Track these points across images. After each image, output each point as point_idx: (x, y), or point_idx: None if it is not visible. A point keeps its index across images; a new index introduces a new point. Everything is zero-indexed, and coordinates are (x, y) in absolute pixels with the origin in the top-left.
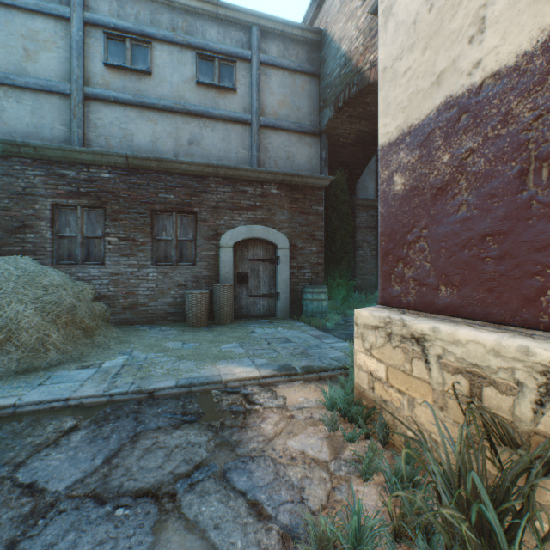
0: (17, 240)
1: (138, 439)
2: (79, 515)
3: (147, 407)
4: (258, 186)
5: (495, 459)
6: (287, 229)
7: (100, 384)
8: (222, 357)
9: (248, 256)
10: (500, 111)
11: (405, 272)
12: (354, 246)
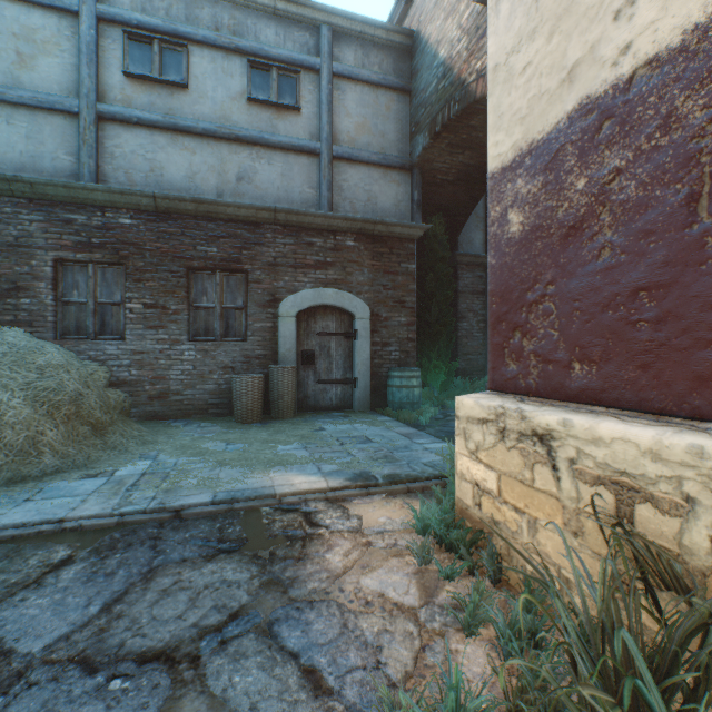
0: (7, 306)
1: (154, 576)
2: (57, 689)
3: (171, 531)
4: (329, 236)
5: (653, 607)
6: (368, 293)
7: (110, 499)
8: (277, 462)
9: (316, 329)
10: (659, 112)
11: (523, 345)
12: (456, 316)
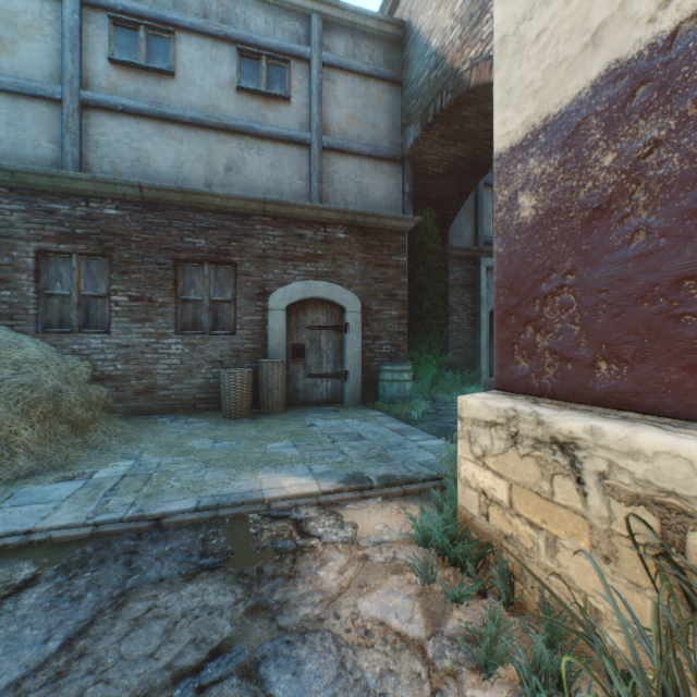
0: None
1: (126, 601)
2: None
3: (149, 544)
4: (319, 228)
5: None
6: (358, 286)
7: (84, 506)
8: (266, 462)
9: (307, 322)
10: None
11: (537, 341)
12: (446, 310)
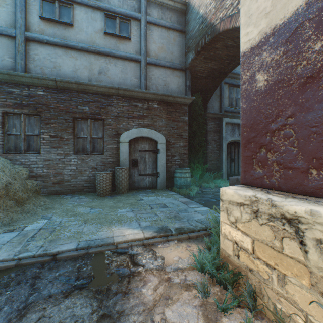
0: None
1: (26, 313)
2: None
3: (47, 271)
4: (145, 102)
5: None
6: (164, 131)
7: (15, 248)
8: (117, 220)
9: (139, 148)
10: None
11: (268, 157)
12: (206, 143)
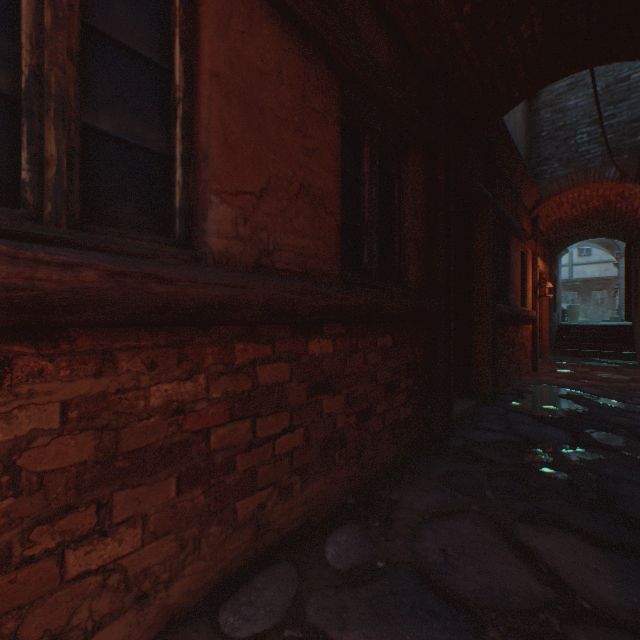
0: None
1: None
2: None
3: None
4: None
5: None
6: None
7: None
8: None
9: None
10: None
11: None
12: None
